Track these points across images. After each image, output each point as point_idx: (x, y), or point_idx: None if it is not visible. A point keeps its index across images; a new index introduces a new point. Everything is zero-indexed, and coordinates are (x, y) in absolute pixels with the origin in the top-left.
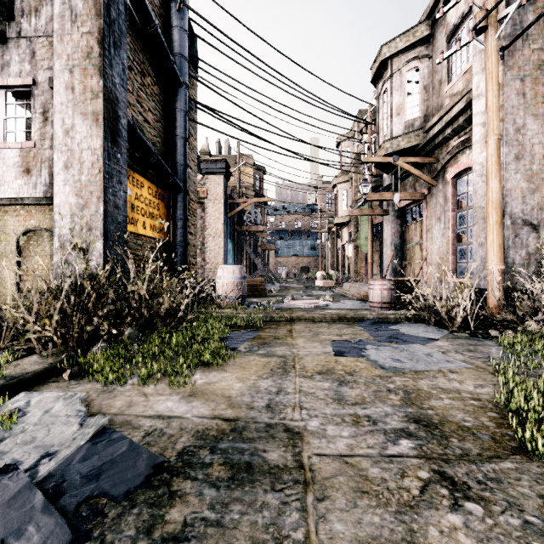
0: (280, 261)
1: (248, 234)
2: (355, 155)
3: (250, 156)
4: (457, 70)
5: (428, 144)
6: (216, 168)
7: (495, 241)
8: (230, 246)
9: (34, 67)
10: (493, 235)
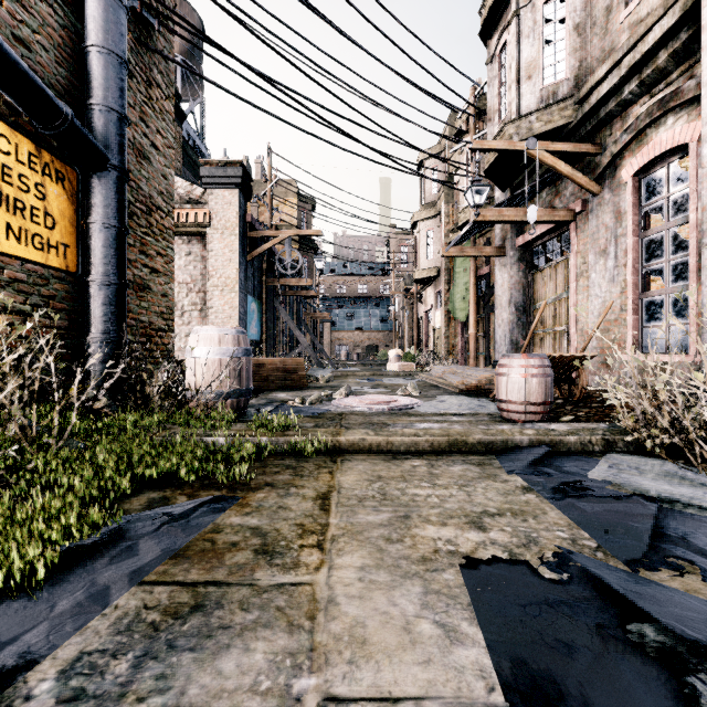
0: (339, 337)
1: (286, 292)
2: (446, 178)
3: (292, 182)
4: None
5: (585, 123)
6: (225, 177)
7: None
8: (254, 307)
9: None
10: None
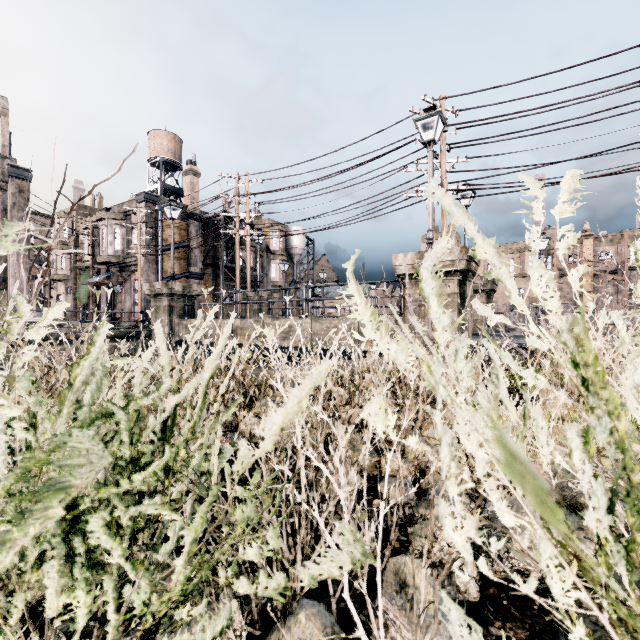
0: None
1: None
2: (75, 235)
3: None
4: (135, 242)
5: (125, 263)
6: None
7: (140, 307)
8: None
9: None
10: (140, 305)
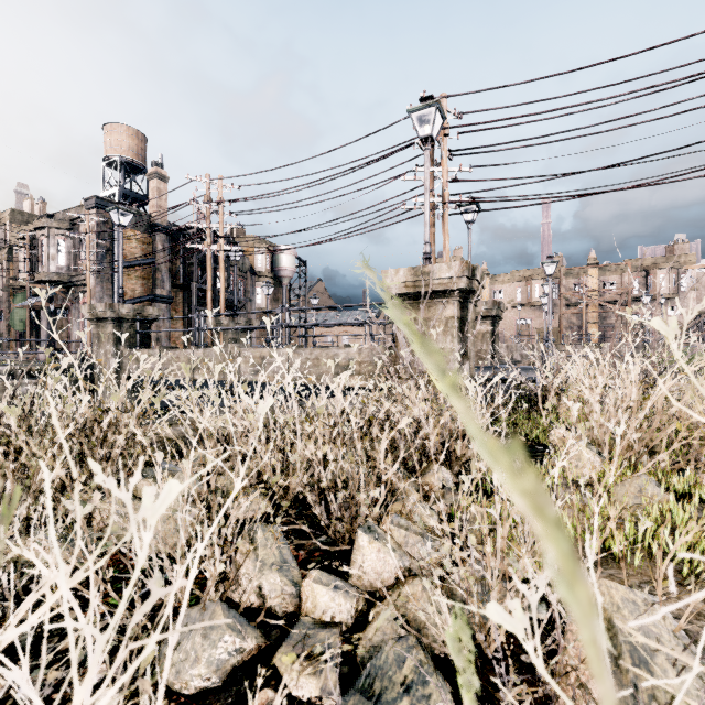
0: None
1: None
2: (8, 247)
3: None
4: (85, 257)
5: (71, 283)
6: None
7: (90, 336)
8: None
9: None
10: (89, 334)
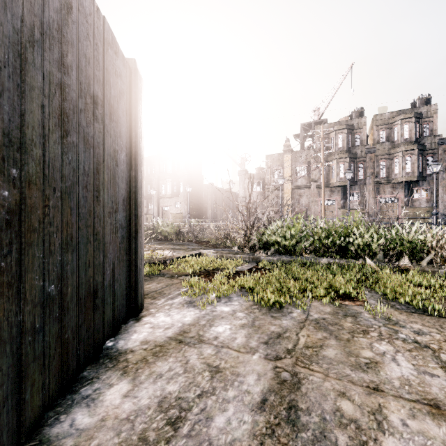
0: None
1: None
2: None
3: None
4: None
5: None
6: None
7: None
8: None
9: (429, 185)
10: None
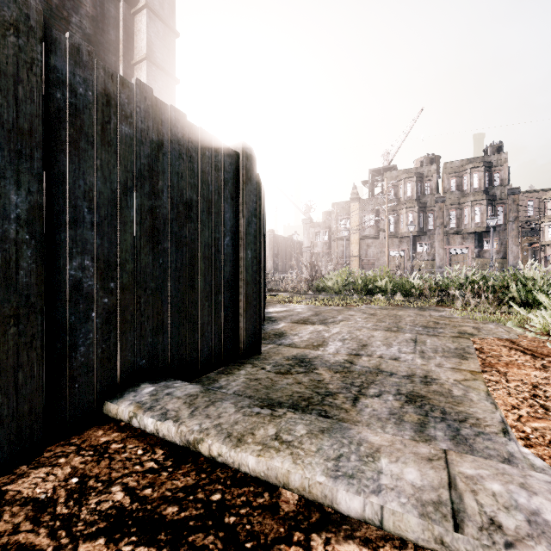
0: None
1: None
2: None
3: None
4: None
5: None
6: None
7: None
8: None
9: (499, 236)
10: None
